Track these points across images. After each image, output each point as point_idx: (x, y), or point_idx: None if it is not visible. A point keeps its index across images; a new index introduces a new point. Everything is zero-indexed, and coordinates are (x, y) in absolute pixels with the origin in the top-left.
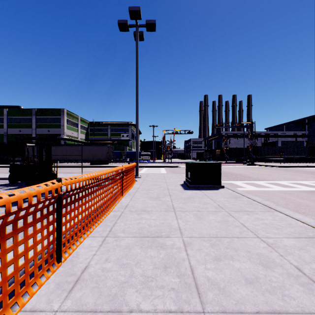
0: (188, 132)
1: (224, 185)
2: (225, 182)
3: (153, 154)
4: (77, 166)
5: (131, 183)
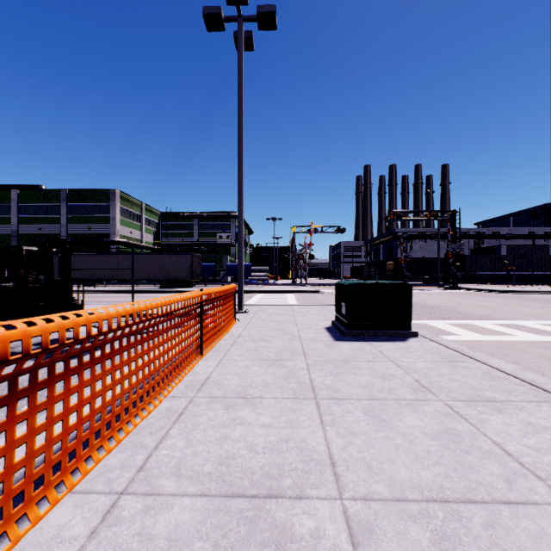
0: (337, 229)
1: (415, 330)
2: (413, 322)
3: (274, 270)
4: (136, 290)
5: (224, 326)
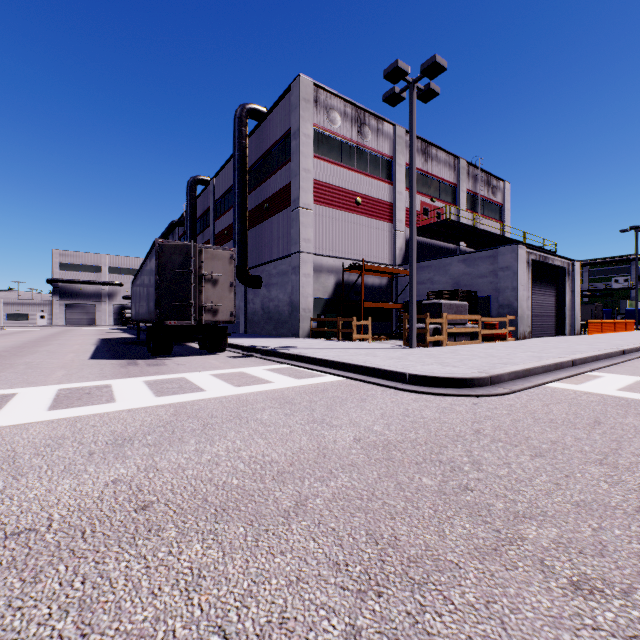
0: None
1: None
2: None
3: None
4: None
5: (630, 330)
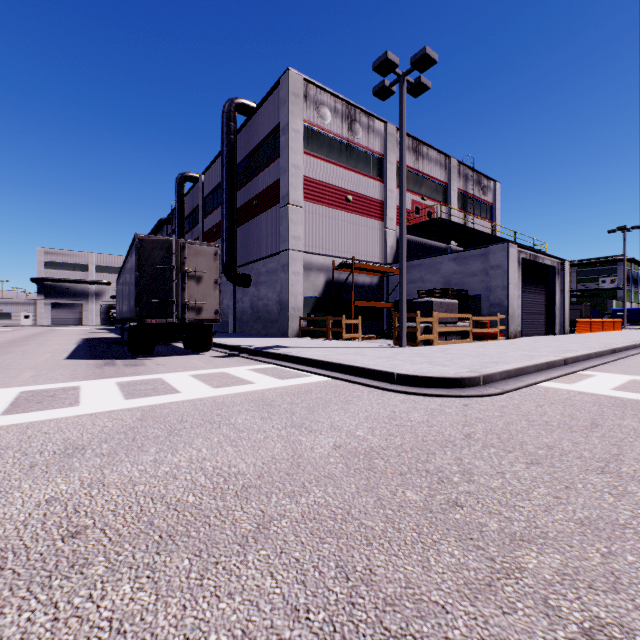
0: None
1: None
2: None
3: None
4: None
5: (617, 329)
